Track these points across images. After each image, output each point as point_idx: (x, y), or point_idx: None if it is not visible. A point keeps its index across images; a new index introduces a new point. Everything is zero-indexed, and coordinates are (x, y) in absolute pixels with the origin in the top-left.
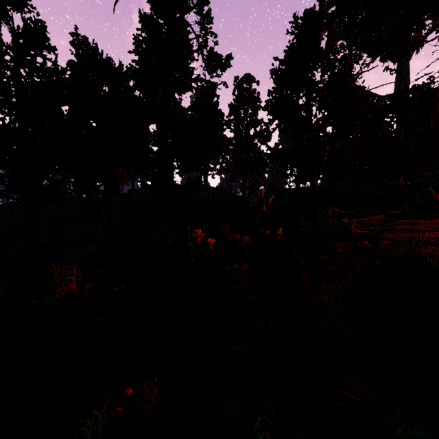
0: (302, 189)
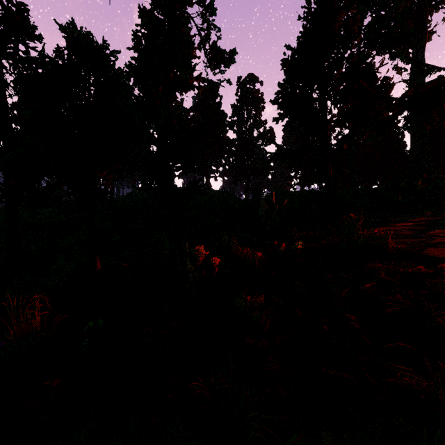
0: (309, 192)
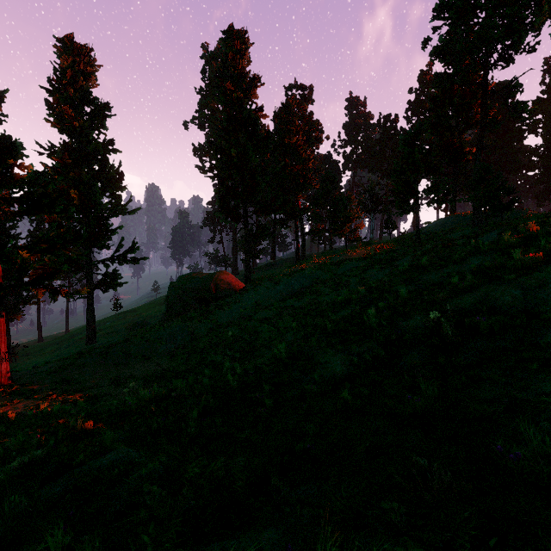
0: None
